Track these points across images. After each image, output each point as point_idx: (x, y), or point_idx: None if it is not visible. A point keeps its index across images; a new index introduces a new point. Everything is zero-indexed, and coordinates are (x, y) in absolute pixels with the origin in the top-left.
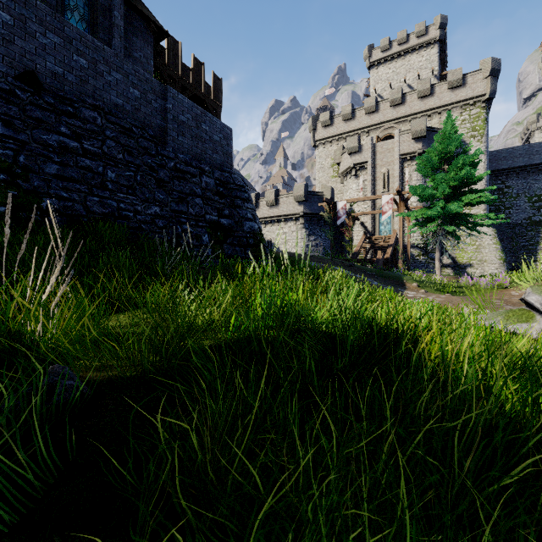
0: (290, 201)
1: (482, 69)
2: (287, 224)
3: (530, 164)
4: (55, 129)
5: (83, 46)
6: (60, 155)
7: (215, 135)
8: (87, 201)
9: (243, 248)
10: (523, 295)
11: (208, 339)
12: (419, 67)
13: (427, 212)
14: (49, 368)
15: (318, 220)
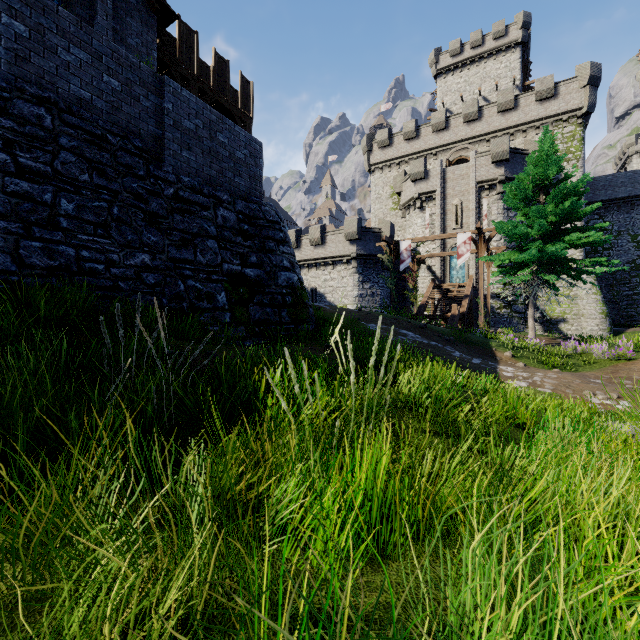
0: (340, 240)
1: (578, 76)
2: (336, 268)
3: (635, 195)
4: None
5: (20, 2)
6: None
7: (238, 151)
8: (20, 247)
9: (277, 309)
10: None
11: None
12: (497, 75)
13: (519, 256)
14: None
15: (374, 263)
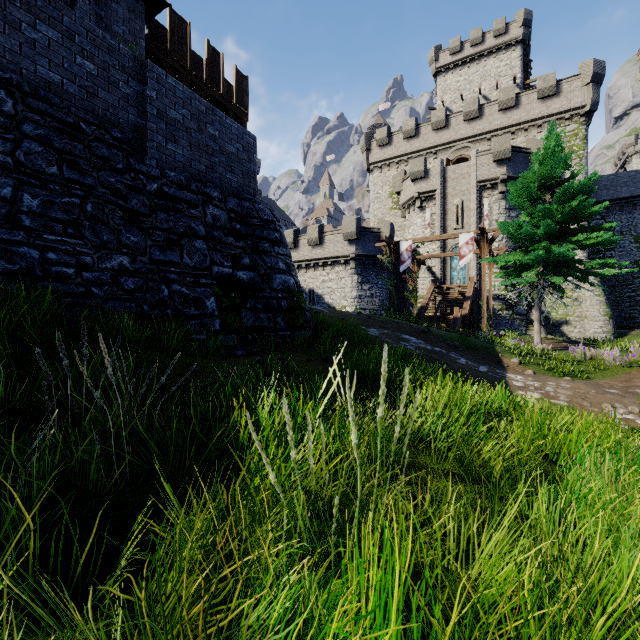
0: (338, 240)
1: (581, 73)
2: (334, 269)
3: (637, 195)
4: None
5: None
6: None
7: (229, 145)
8: None
9: (272, 315)
10: None
11: None
12: (497, 74)
13: (525, 257)
14: None
15: (373, 264)
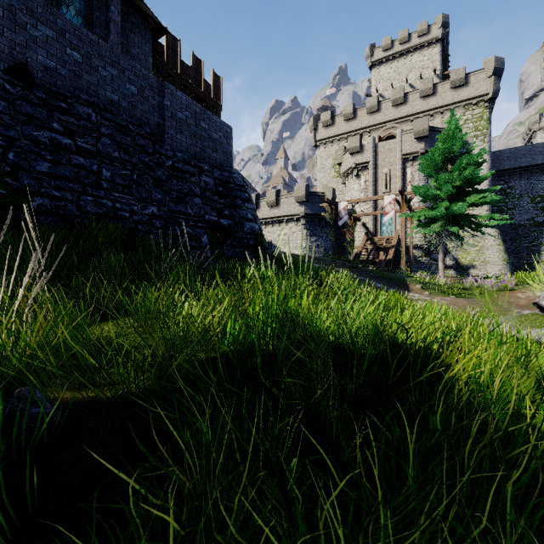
0: (291, 202)
1: (485, 68)
2: (288, 225)
3: (533, 164)
4: (47, 126)
5: (77, 39)
6: (52, 152)
7: (215, 134)
8: (81, 200)
9: (243, 249)
10: (537, 300)
11: (204, 351)
12: (421, 66)
13: (430, 212)
14: (15, 392)
15: (319, 221)
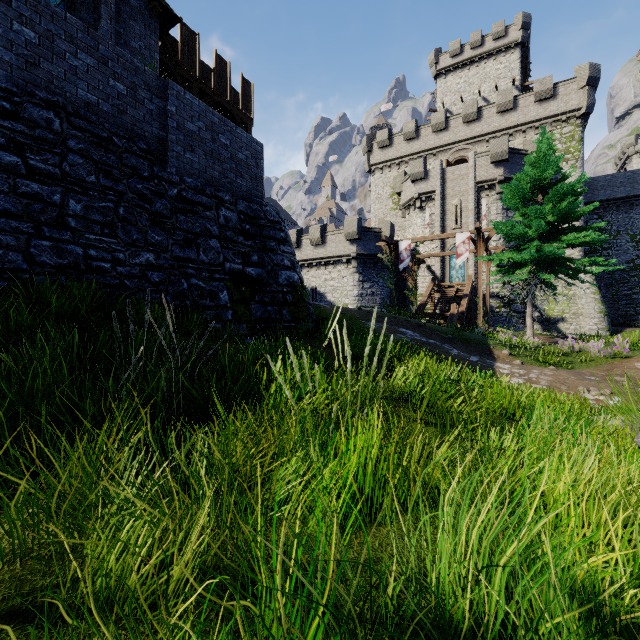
0: (340, 240)
1: (577, 76)
2: (336, 268)
3: (634, 195)
4: None
5: (30, 10)
6: None
7: (239, 153)
8: (31, 246)
9: (278, 307)
10: None
11: None
12: (497, 76)
13: (517, 255)
14: None
15: (374, 263)
